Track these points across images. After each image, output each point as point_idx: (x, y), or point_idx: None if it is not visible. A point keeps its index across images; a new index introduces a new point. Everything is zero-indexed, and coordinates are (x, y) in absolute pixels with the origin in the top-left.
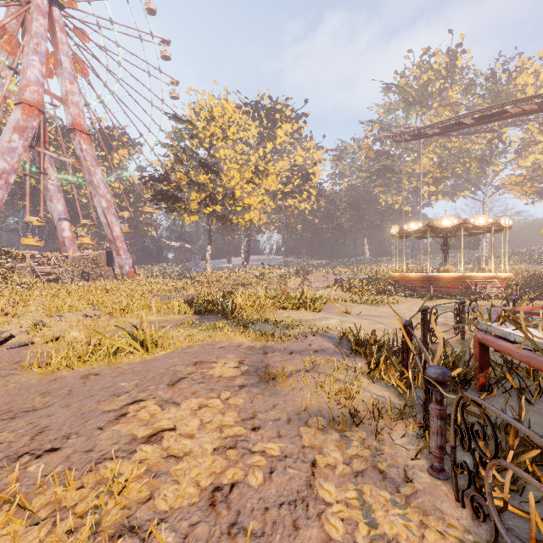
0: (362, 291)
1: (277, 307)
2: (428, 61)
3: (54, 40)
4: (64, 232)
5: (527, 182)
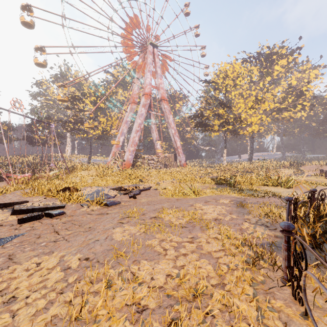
0: None
1: (262, 184)
2: None
3: (154, 63)
4: (157, 146)
5: None
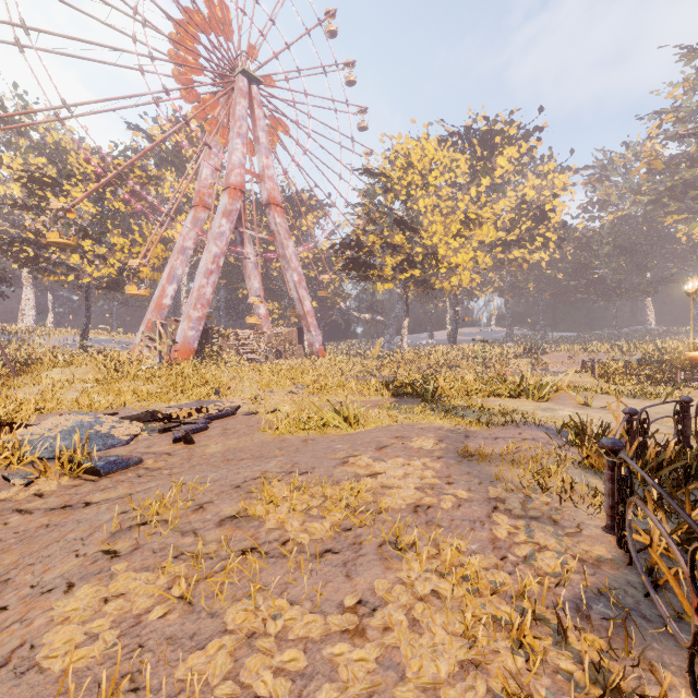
0: (625, 378)
1: (489, 394)
2: None
3: (253, 118)
4: (260, 310)
5: None
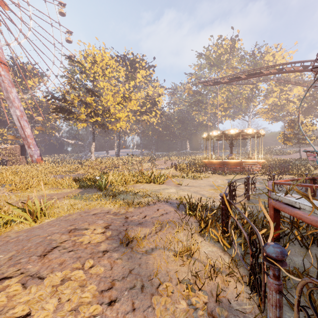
0: (187, 170)
1: (136, 182)
2: (221, 43)
3: None
4: None
5: (269, 112)
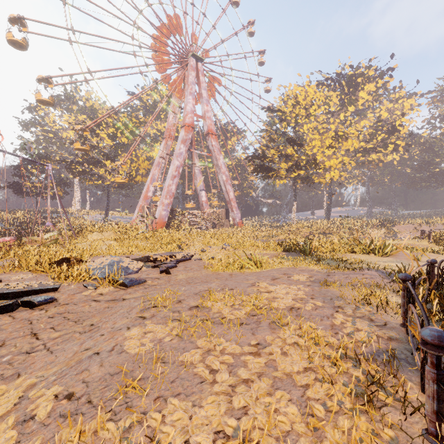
0: None
1: (348, 251)
2: None
3: (198, 82)
4: (203, 198)
5: None
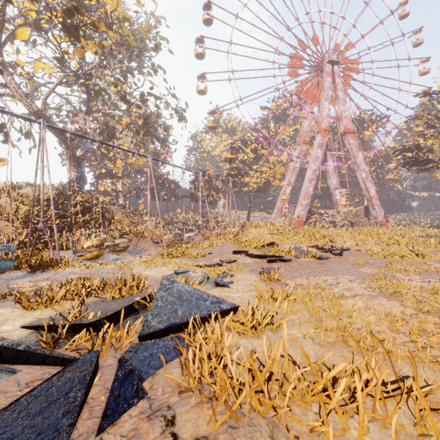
0: None
1: None
2: None
3: (334, 85)
4: (336, 196)
5: None
